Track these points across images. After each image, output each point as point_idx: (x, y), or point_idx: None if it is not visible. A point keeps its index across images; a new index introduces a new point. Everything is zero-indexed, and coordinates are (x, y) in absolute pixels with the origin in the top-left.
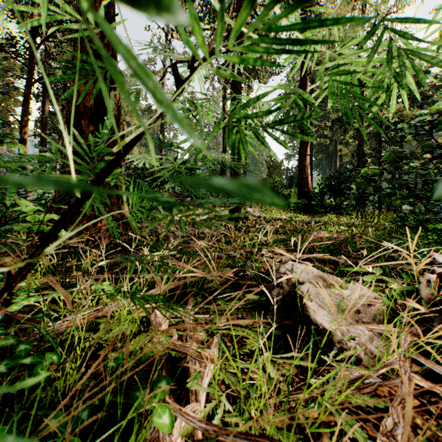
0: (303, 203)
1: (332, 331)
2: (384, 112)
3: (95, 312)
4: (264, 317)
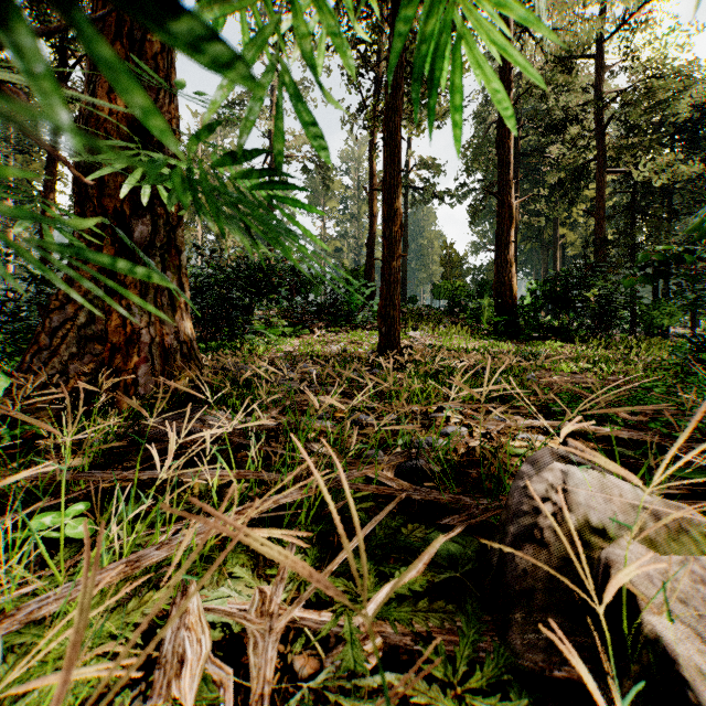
0: (504, 323)
1: None
2: (641, 170)
3: None
4: (496, 643)
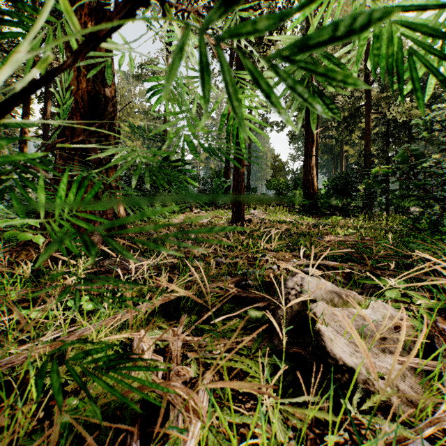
0: (309, 205)
1: (355, 368)
2: (392, 112)
3: (65, 336)
4: (268, 342)
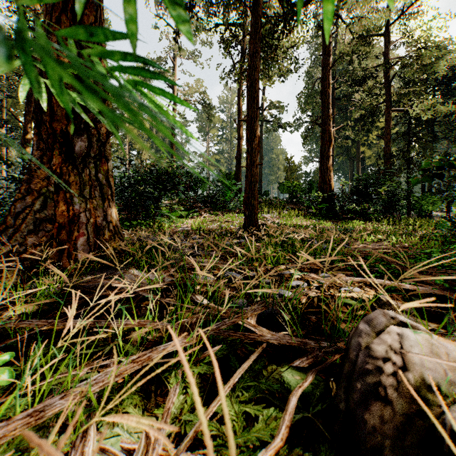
0: (326, 208)
1: None
2: (414, 109)
3: None
4: None
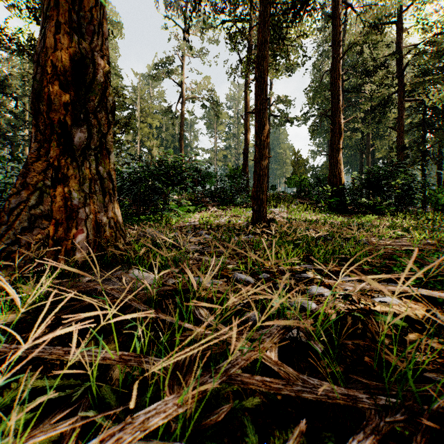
0: (336, 202)
1: None
2: (430, 98)
3: None
4: None
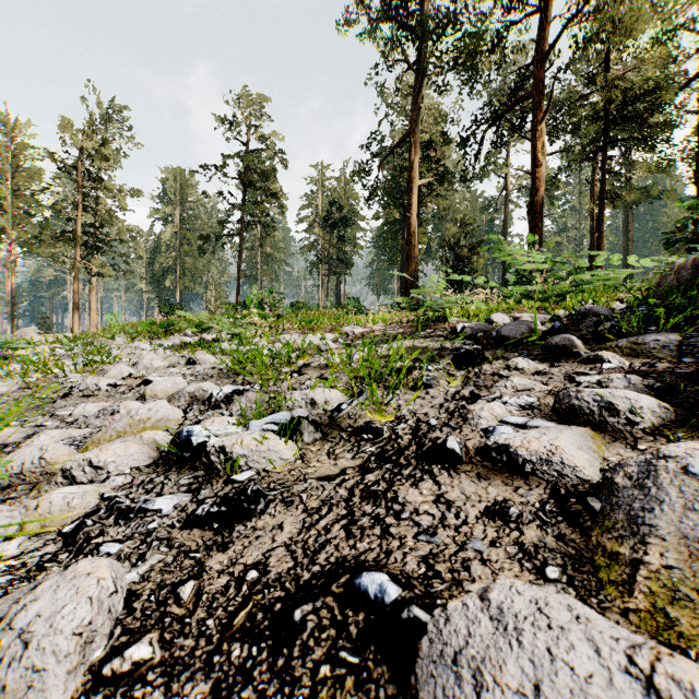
0: None
1: None
2: None
3: None
4: None
